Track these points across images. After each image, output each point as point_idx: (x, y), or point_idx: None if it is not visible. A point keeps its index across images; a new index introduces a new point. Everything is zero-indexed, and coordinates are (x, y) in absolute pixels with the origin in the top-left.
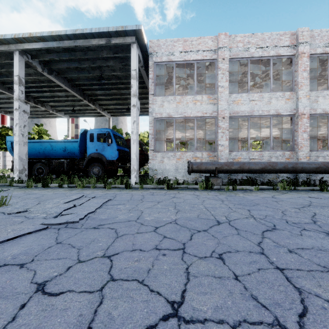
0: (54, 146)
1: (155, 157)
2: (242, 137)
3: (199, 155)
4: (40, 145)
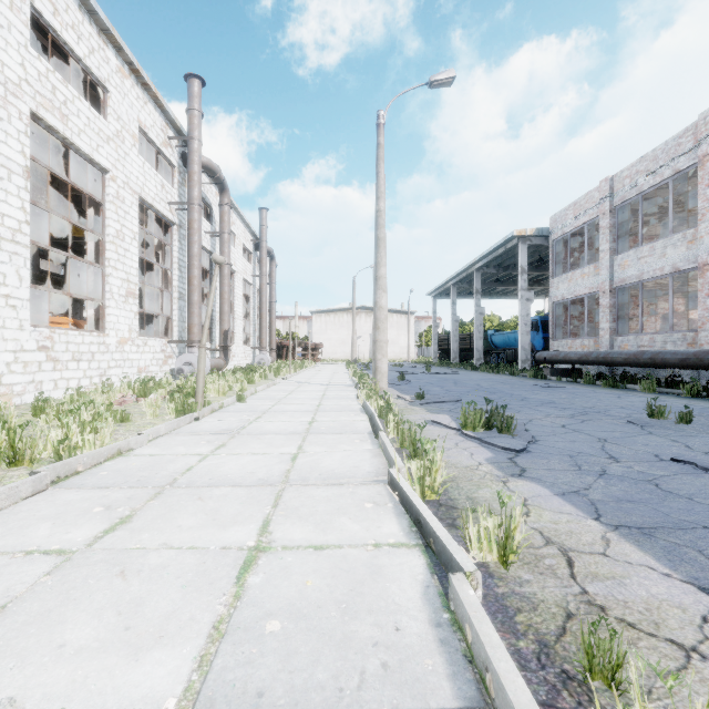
0: (509, 337)
1: (553, 346)
2: None
3: (586, 343)
4: (503, 337)
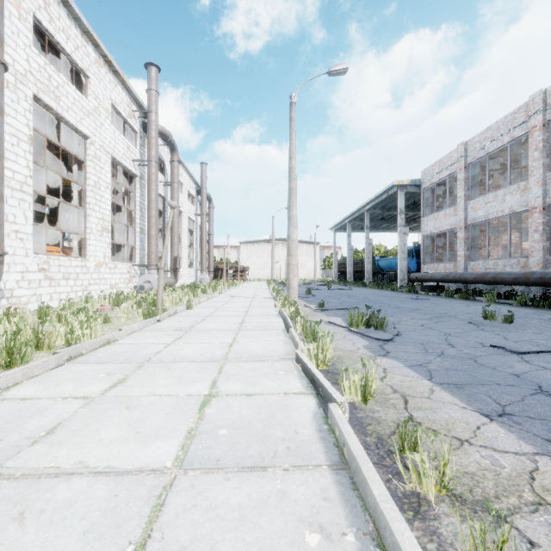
0: (391, 262)
1: (423, 268)
2: None
3: (448, 266)
4: (386, 261)
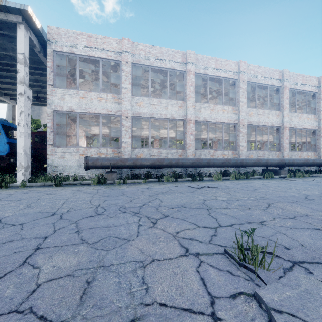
0: None
1: (55, 152)
2: (160, 136)
3: (104, 151)
4: None
